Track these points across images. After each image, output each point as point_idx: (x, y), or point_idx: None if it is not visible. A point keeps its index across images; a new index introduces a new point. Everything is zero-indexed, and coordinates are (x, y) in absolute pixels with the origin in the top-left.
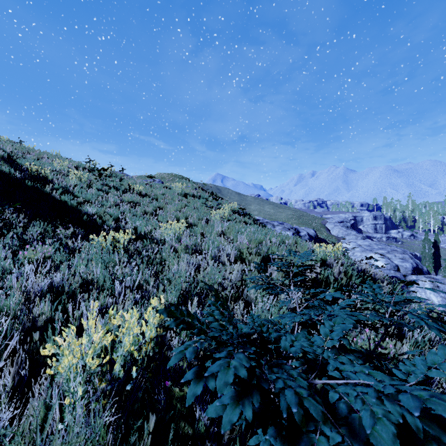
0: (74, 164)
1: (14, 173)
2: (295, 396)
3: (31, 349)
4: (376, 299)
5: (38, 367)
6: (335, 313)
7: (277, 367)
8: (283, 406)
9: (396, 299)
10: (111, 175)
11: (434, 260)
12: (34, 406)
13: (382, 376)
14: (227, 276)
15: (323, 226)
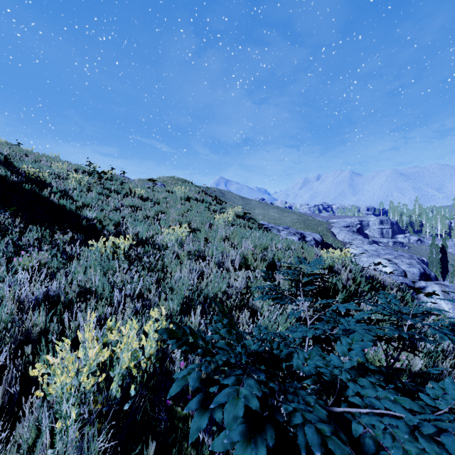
0: (73, 167)
1: (11, 176)
2: (317, 436)
3: (22, 364)
4: (393, 311)
5: (31, 383)
6: (351, 328)
7: (292, 393)
8: (302, 443)
9: (414, 311)
10: (111, 178)
11: (441, 266)
12: (24, 429)
13: (411, 404)
14: (232, 283)
15: (329, 230)
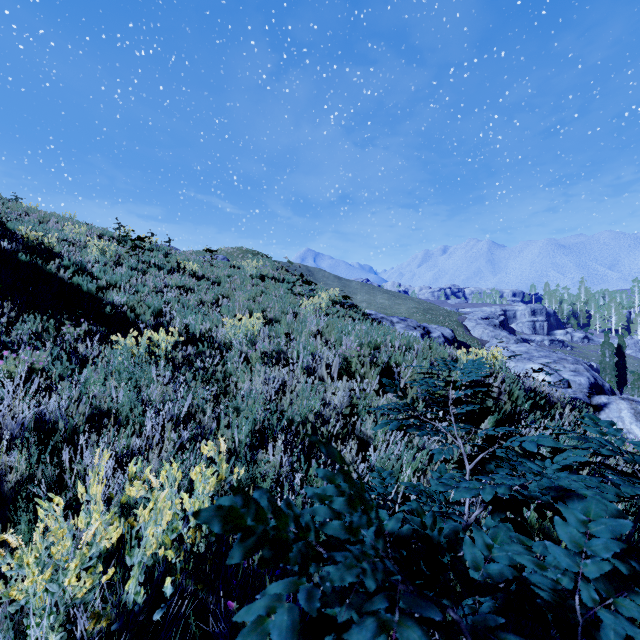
0: (96, 232)
1: (1, 241)
2: None
3: None
4: (618, 449)
5: None
6: (563, 484)
7: None
8: None
9: None
10: (151, 248)
11: (618, 373)
12: None
13: None
14: (328, 399)
15: (460, 324)
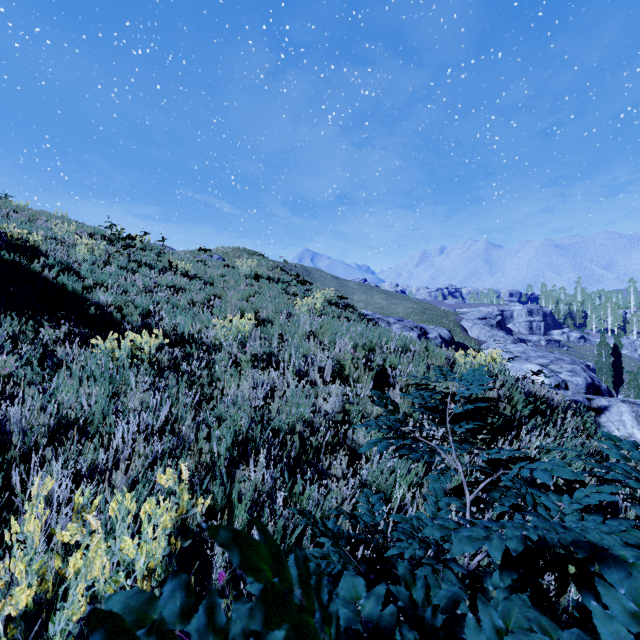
0: (87, 231)
1: None
2: None
3: None
4: None
5: None
6: (592, 539)
7: None
8: None
9: None
10: (144, 247)
11: (614, 373)
12: None
13: None
14: (319, 406)
15: (458, 324)
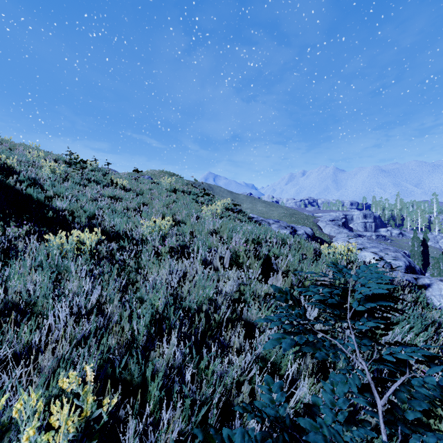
0: (53, 157)
1: None
2: None
3: None
4: None
5: None
6: None
7: None
8: None
9: None
10: (94, 169)
11: (423, 258)
12: None
13: None
14: (221, 287)
15: (315, 224)
